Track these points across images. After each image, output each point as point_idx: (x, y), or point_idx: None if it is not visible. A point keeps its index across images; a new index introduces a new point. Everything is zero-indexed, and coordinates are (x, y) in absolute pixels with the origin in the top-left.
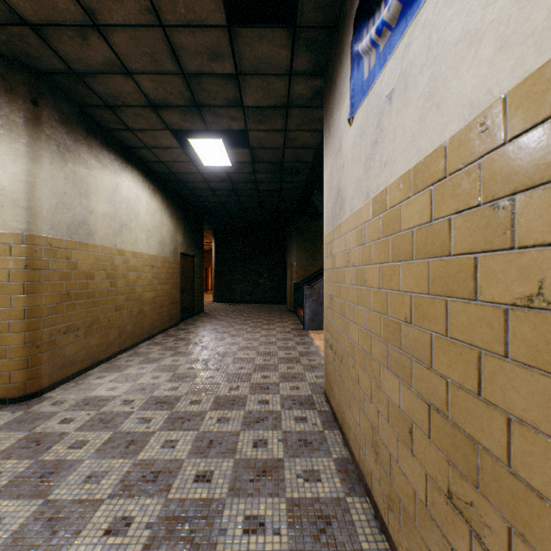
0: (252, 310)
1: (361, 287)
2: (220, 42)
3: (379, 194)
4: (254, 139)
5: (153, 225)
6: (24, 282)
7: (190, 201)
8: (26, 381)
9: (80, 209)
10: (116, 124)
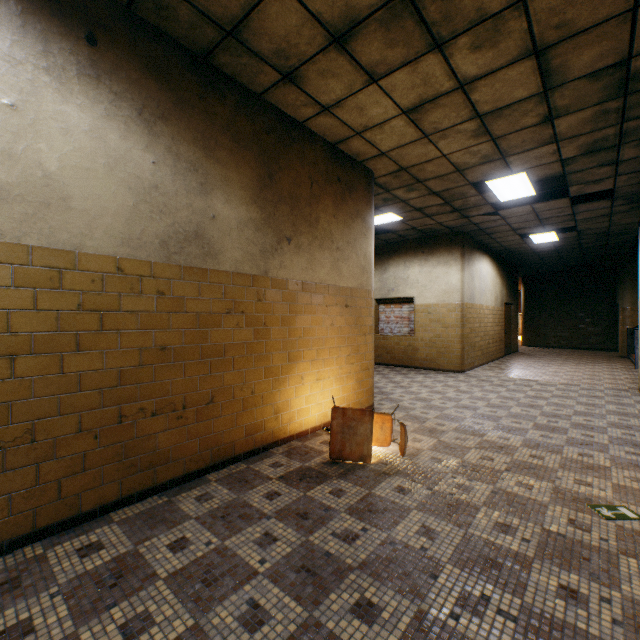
0: (571, 353)
1: None
2: (565, 209)
3: None
4: (581, 228)
5: (492, 286)
6: (460, 323)
7: (510, 260)
8: (460, 365)
9: (471, 287)
10: (485, 238)
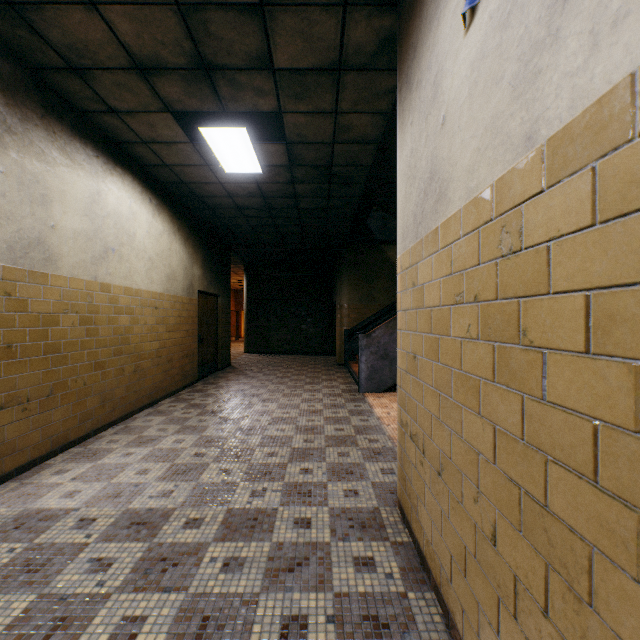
0: (292, 363)
1: (502, 344)
2: None
3: (585, 112)
4: (291, 127)
5: (157, 252)
6: None
7: (212, 224)
8: None
9: (32, 222)
10: (92, 102)
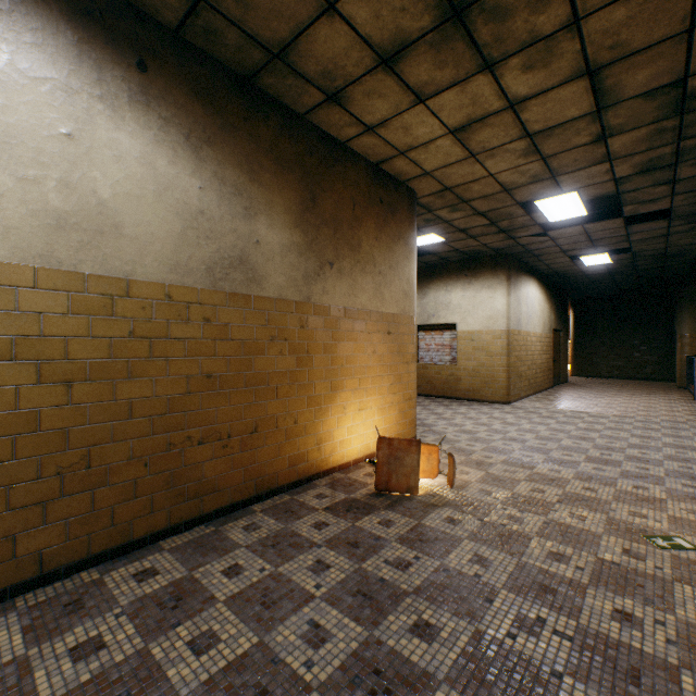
0: (625, 384)
1: None
2: (618, 230)
3: None
4: (635, 249)
5: (540, 312)
6: (506, 351)
7: (559, 284)
8: (506, 395)
9: (518, 313)
10: (533, 260)
